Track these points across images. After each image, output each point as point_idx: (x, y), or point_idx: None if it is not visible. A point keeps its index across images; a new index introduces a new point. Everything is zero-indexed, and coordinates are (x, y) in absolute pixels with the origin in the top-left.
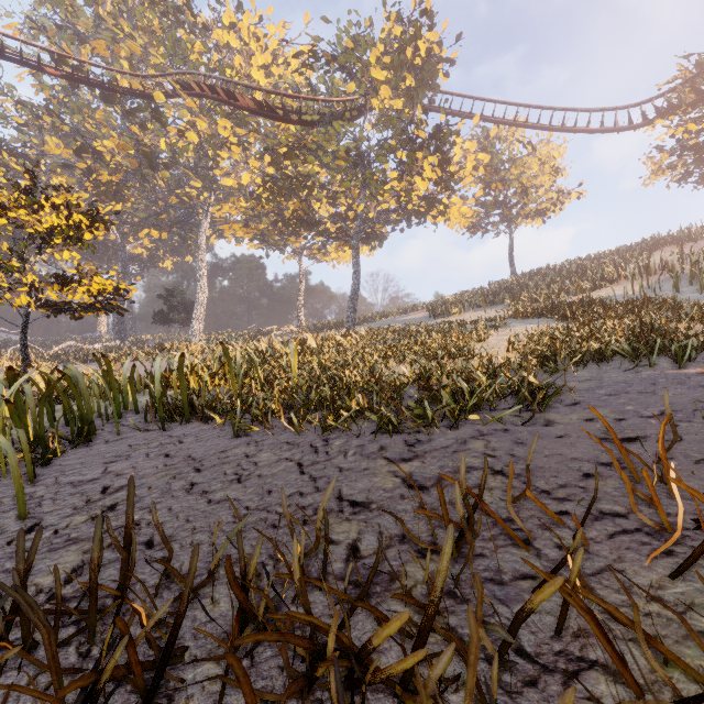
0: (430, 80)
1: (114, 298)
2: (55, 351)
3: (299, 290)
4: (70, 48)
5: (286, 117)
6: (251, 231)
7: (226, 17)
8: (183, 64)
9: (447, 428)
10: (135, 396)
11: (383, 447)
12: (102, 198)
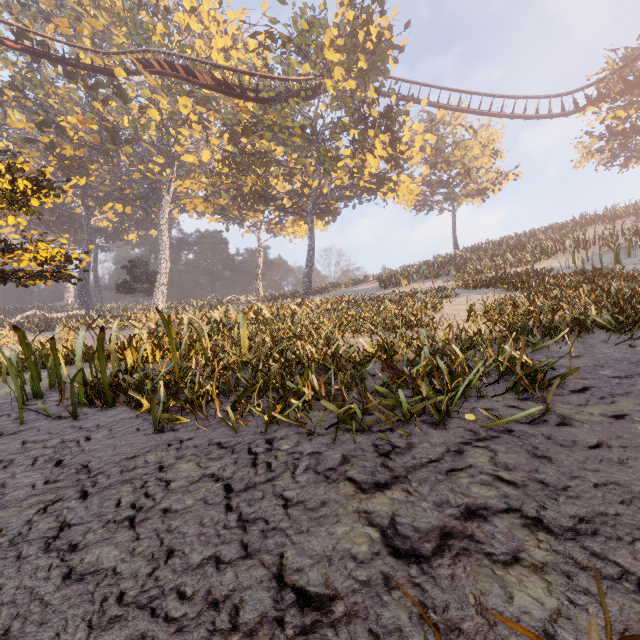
0: (381, 65)
1: (66, 266)
2: (20, 319)
3: (258, 262)
4: (35, 27)
5: (243, 94)
6: (211, 206)
7: (186, 0)
8: (144, 44)
9: (428, 425)
10: (59, 373)
11: (346, 456)
12: (67, 172)
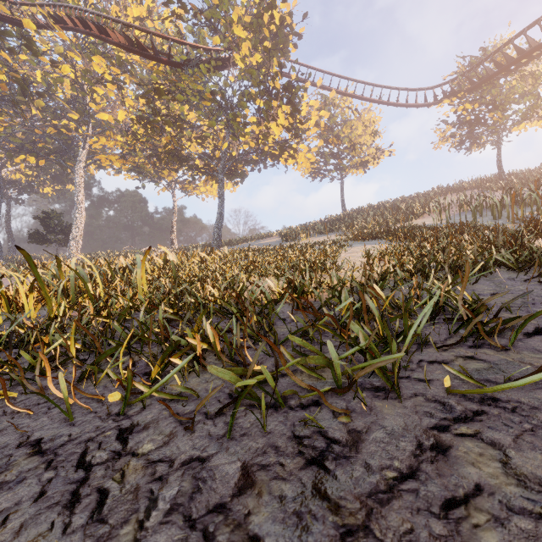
0: (283, 47)
1: None
2: None
3: (172, 217)
4: None
5: (156, 55)
6: (127, 163)
7: None
8: (57, 1)
9: (370, 392)
10: None
11: (248, 469)
12: None
